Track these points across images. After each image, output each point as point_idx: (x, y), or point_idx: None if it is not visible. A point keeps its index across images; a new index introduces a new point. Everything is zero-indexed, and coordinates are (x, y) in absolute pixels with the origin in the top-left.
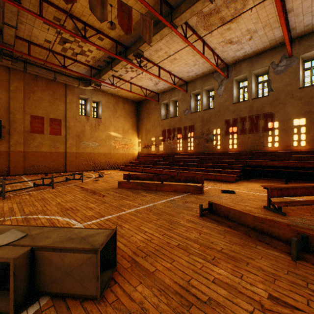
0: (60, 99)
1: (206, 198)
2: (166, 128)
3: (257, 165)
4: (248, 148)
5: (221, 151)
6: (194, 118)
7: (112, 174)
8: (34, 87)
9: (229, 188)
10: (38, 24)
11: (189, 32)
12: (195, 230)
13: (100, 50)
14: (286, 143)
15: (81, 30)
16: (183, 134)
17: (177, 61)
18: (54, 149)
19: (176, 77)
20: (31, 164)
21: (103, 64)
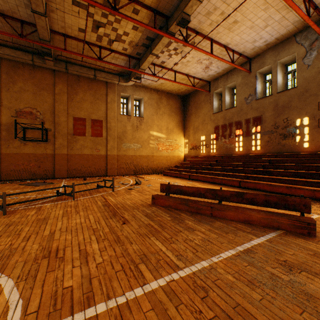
0: (101, 99)
1: None
2: (220, 124)
3: None
4: None
5: (310, 151)
6: (261, 106)
7: (152, 180)
8: (77, 88)
9: None
10: (68, 8)
11: None
12: None
13: (137, 29)
14: None
15: (112, 3)
16: (244, 130)
17: (238, 25)
18: (95, 151)
19: (235, 53)
20: (73, 167)
21: (142, 50)
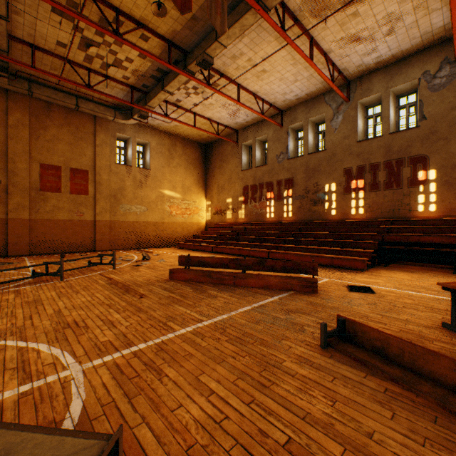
0: (86, 140)
1: (324, 303)
2: (249, 184)
3: (401, 241)
4: (382, 214)
5: (337, 218)
6: (293, 167)
7: (165, 255)
8: (46, 121)
9: (359, 282)
10: (44, 14)
11: (287, 21)
12: (319, 389)
13: (145, 58)
14: (450, 205)
15: (112, 22)
16: (276, 193)
17: (267, 75)
18: (76, 216)
19: (265, 103)
20: (41, 238)
21: (151, 82)
